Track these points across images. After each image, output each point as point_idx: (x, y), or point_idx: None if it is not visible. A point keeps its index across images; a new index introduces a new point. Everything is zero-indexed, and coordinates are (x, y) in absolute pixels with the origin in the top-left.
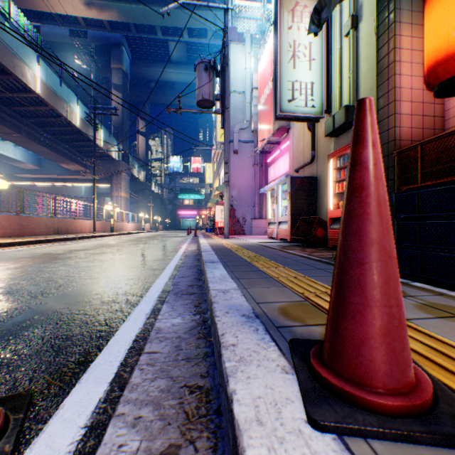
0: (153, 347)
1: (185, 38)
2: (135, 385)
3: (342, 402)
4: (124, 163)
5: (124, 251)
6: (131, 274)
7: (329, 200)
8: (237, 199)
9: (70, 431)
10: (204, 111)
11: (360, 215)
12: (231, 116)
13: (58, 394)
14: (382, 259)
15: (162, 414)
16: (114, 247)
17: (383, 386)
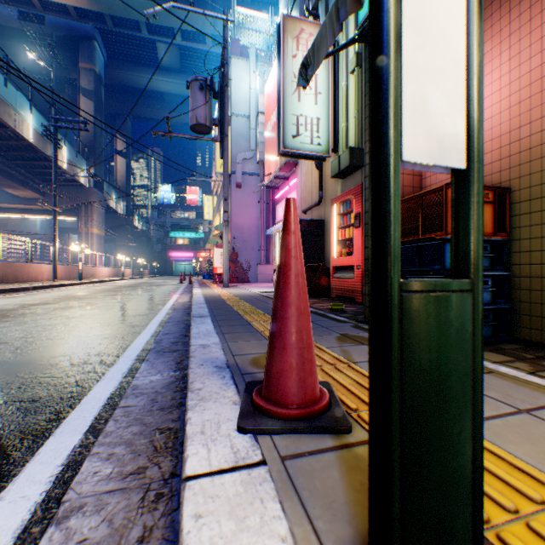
0: (129, 402)
1: (178, 41)
2: (110, 432)
3: (264, 416)
4: (96, 191)
5: (98, 304)
6: (106, 333)
7: (333, 248)
8: (241, 241)
9: (48, 469)
10: (199, 138)
11: (283, 284)
12: (233, 144)
13: (33, 446)
14: (296, 316)
15: (134, 449)
16: (84, 299)
17: (292, 403)
